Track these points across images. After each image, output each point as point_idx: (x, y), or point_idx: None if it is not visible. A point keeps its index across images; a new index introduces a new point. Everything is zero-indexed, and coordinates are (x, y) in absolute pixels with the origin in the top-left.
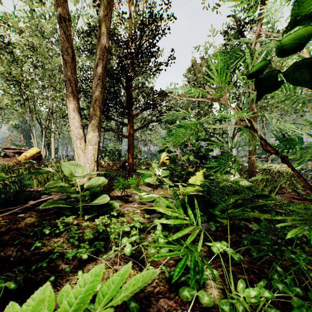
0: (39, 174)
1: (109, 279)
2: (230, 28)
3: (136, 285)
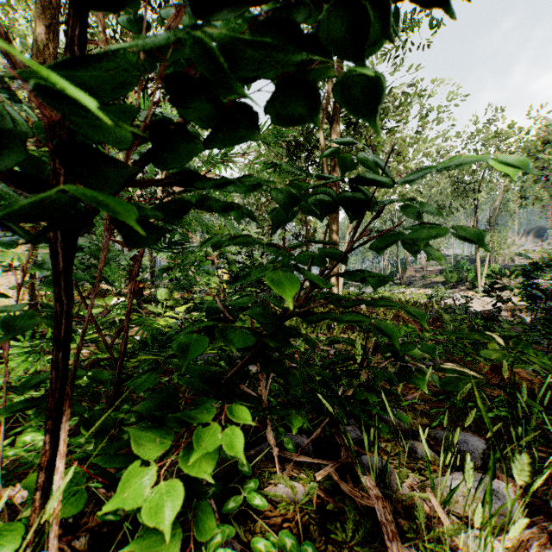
0: None
1: None
2: None
3: None
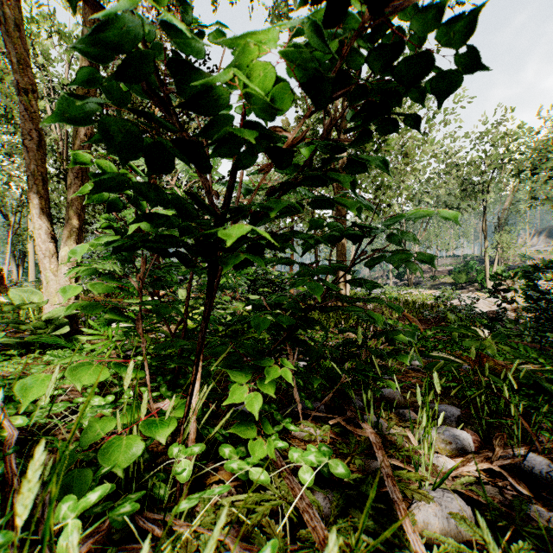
0: None
1: None
2: None
3: None
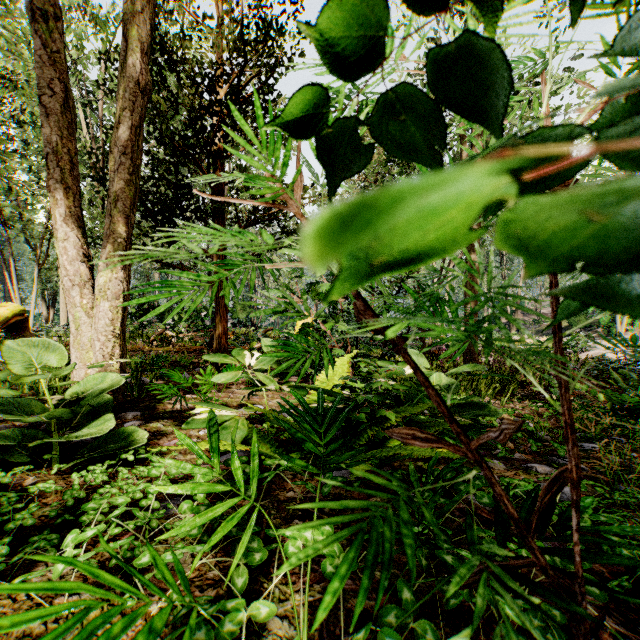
0: None
1: None
2: None
3: None
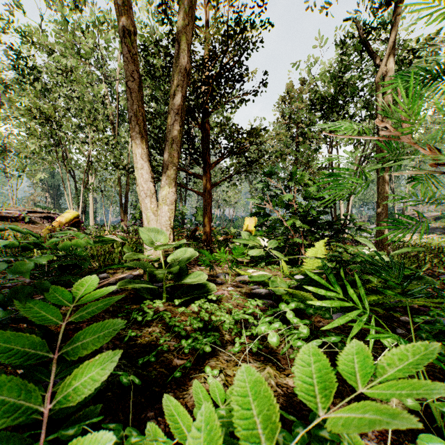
0: (103, 243)
1: (339, 358)
2: (350, 36)
3: (407, 359)
